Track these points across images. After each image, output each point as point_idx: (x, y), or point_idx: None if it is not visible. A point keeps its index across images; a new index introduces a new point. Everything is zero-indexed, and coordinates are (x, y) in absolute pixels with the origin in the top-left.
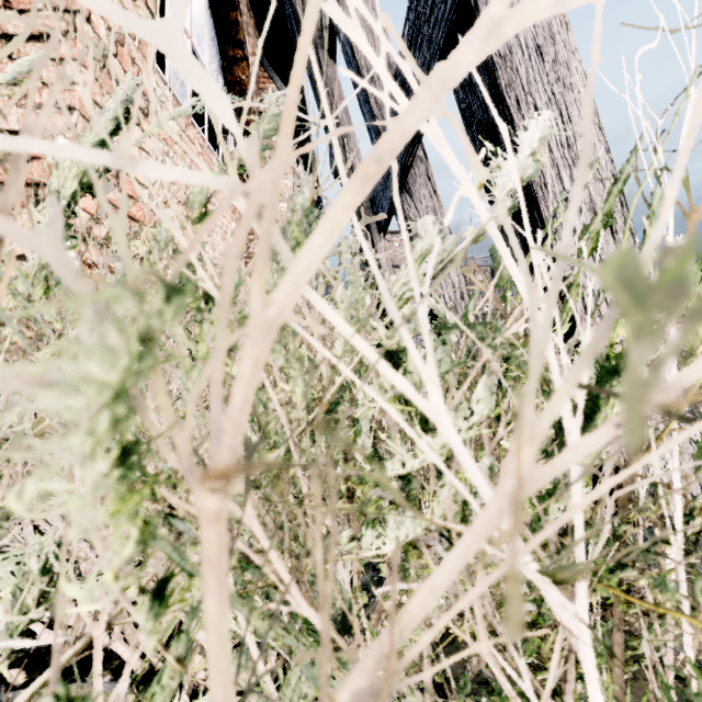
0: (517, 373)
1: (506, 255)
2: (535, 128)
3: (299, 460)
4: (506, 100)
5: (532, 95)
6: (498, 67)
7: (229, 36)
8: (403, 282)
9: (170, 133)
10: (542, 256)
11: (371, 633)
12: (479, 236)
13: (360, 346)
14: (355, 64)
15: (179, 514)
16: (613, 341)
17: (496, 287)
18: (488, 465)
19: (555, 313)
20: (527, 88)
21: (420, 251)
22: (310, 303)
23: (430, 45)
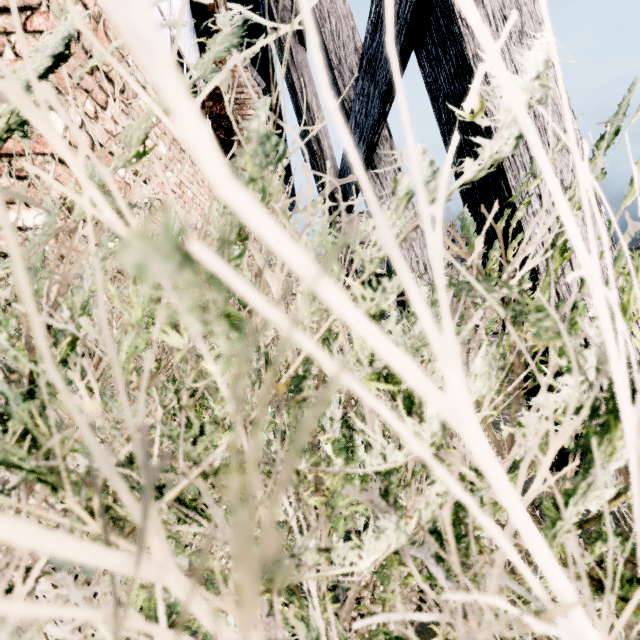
0: (533, 343)
1: (546, 169)
2: (539, 50)
3: None
4: (473, 70)
5: None
6: (465, 37)
7: (207, 27)
8: None
9: (82, 30)
10: (589, 177)
11: (341, 633)
12: (480, 170)
13: (332, 298)
14: (324, 48)
15: (91, 530)
16: (628, 305)
17: None
18: None
19: (607, 259)
20: None
21: (406, 188)
22: (274, 263)
23: (397, 21)
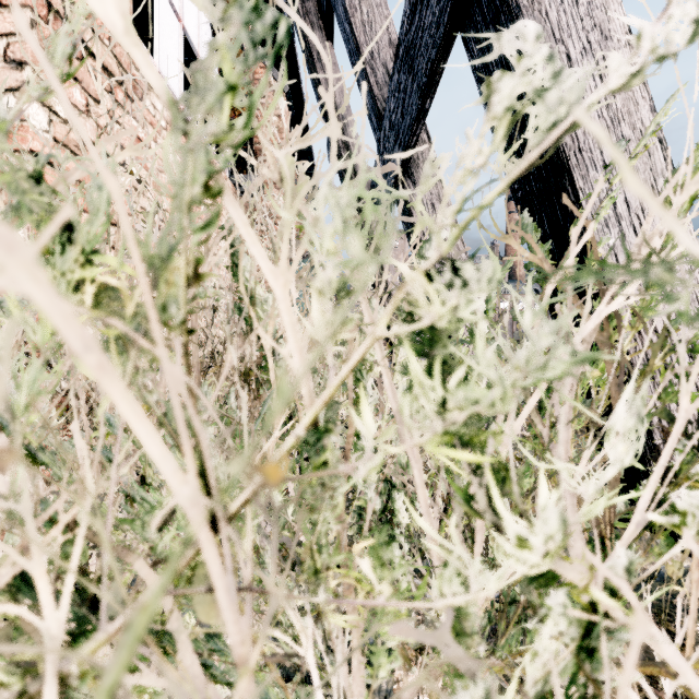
0: None
1: None
2: None
3: (232, 575)
4: None
5: (564, 43)
6: (524, 10)
7: None
8: (469, 168)
9: None
10: None
11: None
12: (634, 74)
13: None
14: (354, 41)
15: None
16: None
17: (528, 268)
18: (625, 563)
19: None
20: (558, 34)
21: (508, 99)
22: None
23: None
